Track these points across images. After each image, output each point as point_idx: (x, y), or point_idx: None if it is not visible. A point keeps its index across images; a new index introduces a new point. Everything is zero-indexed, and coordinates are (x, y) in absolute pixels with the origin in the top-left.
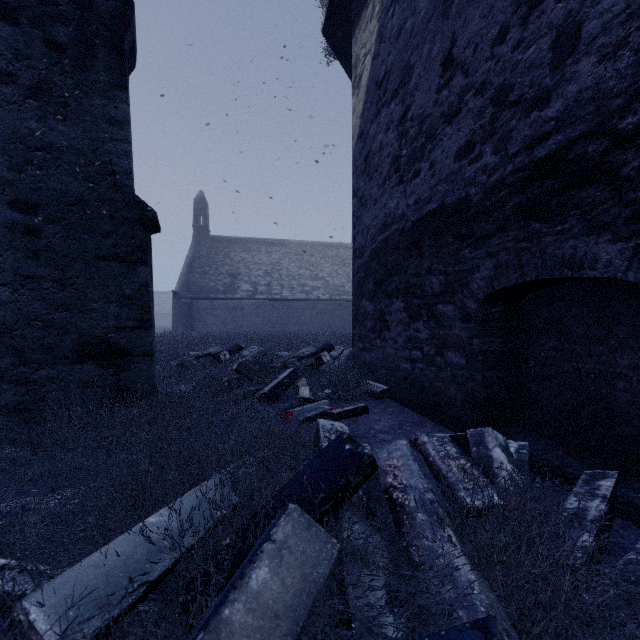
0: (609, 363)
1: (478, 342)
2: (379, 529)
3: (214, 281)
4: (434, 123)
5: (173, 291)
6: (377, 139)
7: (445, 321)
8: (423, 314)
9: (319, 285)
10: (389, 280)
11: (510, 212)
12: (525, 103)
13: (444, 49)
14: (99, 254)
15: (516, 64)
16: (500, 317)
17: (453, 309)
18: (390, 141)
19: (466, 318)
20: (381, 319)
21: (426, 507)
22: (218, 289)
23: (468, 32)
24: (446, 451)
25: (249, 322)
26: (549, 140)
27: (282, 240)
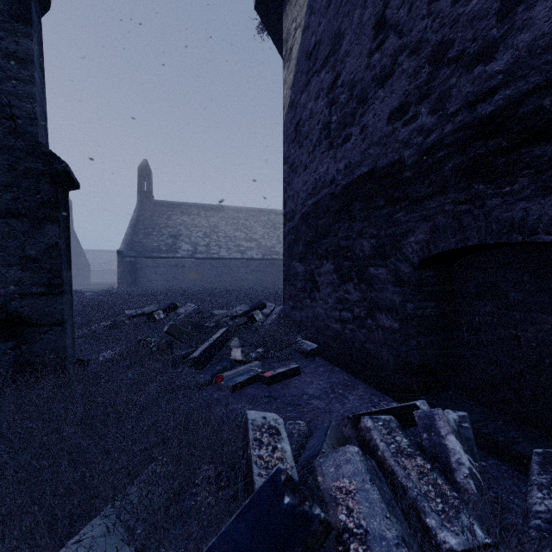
0: None
1: (412, 307)
2: None
3: (157, 241)
4: (365, 87)
5: (118, 250)
6: (307, 107)
7: (377, 284)
8: (353, 276)
9: (253, 246)
10: (319, 242)
11: (449, 173)
12: (467, 58)
13: (376, 12)
14: None
15: (457, 18)
16: (433, 281)
17: (385, 272)
18: (320, 108)
19: (399, 282)
20: (311, 280)
21: None
22: (161, 249)
23: None
24: (397, 443)
25: (189, 279)
26: (496, 95)
27: (220, 205)
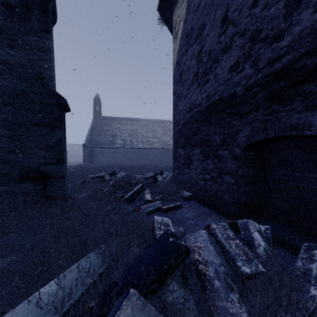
0: (316, 183)
1: (241, 171)
2: (190, 291)
3: (103, 139)
4: (217, 53)
5: (83, 144)
6: (186, 64)
7: (223, 159)
8: (211, 155)
9: (156, 141)
10: (192, 138)
11: (260, 100)
12: (269, 39)
13: (222, 13)
14: (34, 122)
15: (263, 18)
16: (253, 157)
17: (227, 153)
18: (193, 65)
19: (234, 158)
20: (188, 158)
21: (220, 277)
22: (105, 143)
23: (236, 3)
24: (227, 234)
25: (121, 159)
26: (283, 59)
27: (138, 118)
